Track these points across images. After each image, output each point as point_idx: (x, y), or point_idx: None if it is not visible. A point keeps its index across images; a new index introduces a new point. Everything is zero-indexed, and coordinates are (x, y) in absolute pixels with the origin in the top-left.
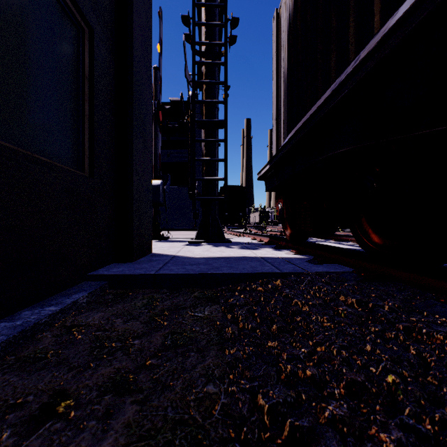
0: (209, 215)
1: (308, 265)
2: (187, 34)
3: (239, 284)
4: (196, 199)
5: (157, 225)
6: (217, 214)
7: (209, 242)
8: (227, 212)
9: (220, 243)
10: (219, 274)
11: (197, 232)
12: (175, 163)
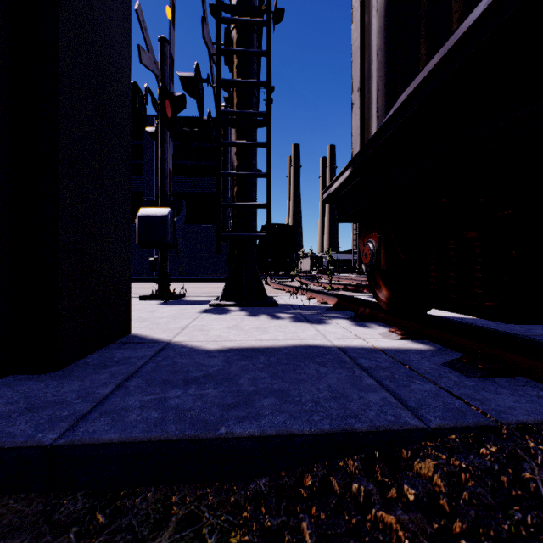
0: (243, 262)
1: (462, 381)
2: (214, 5)
3: (310, 471)
4: (222, 237)
5: (165, 277)
6: (255, 261)
7: (243, 305)
8: (270, 258)
9: (260, 307)
10: (250, 440)
11: (224, 288)
12: (204, 194)
